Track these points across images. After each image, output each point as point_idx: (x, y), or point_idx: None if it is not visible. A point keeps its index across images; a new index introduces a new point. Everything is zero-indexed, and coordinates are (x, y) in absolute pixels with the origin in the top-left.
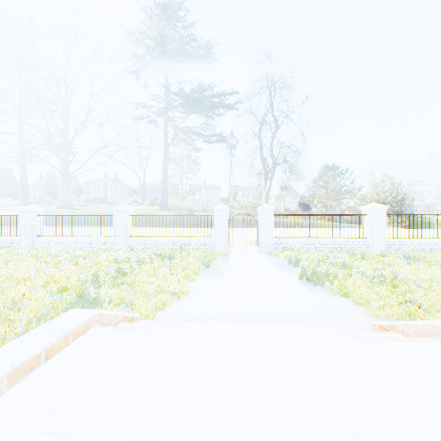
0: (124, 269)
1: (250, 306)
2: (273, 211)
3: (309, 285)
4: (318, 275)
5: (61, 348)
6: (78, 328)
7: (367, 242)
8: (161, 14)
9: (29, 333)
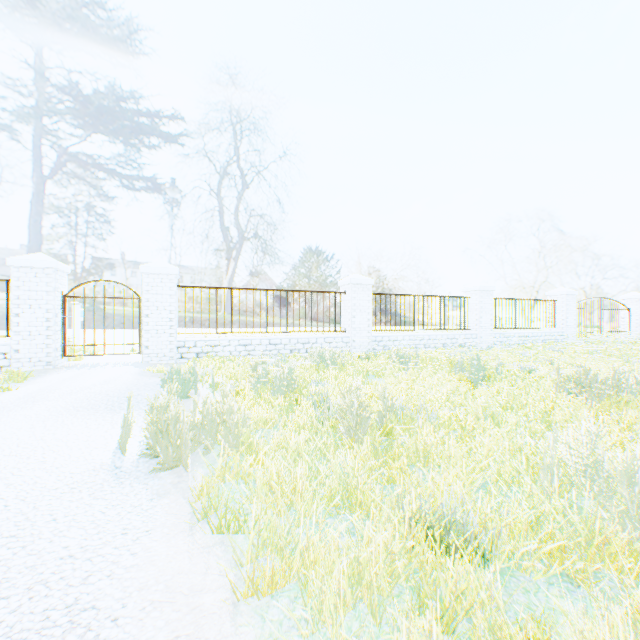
0: None
1: None
2: (176, 278)
3: (138, 476)
4: (175, 434)
5: None
6: None
7: (347, 339)
8: None
9: None
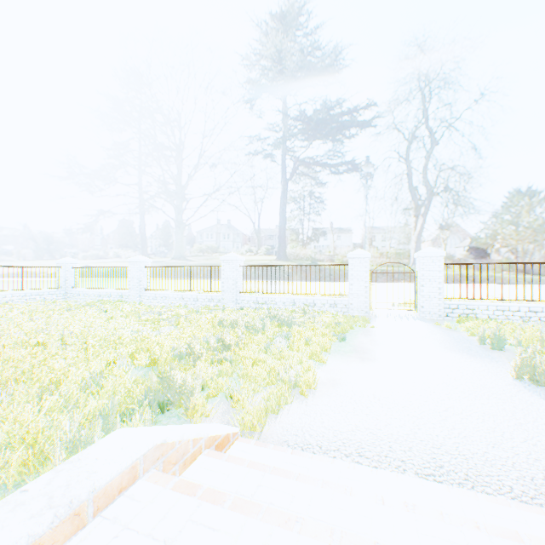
0: (227, 338)
1: (435, 433)
2: (442, 259)
3: (542, 393)
4: None
5: (63, 539)
6: (108, 485)
7: None
8: (278, 21)
9: (13, 496)
